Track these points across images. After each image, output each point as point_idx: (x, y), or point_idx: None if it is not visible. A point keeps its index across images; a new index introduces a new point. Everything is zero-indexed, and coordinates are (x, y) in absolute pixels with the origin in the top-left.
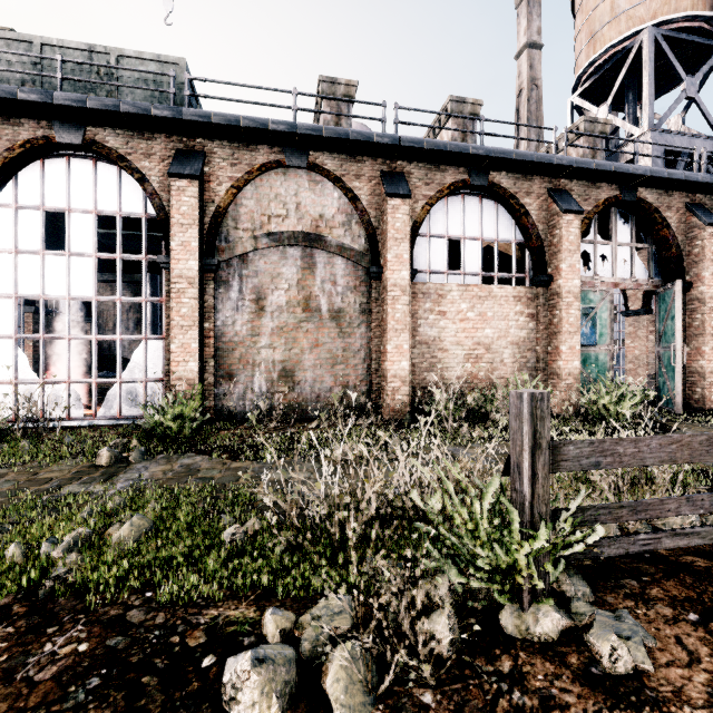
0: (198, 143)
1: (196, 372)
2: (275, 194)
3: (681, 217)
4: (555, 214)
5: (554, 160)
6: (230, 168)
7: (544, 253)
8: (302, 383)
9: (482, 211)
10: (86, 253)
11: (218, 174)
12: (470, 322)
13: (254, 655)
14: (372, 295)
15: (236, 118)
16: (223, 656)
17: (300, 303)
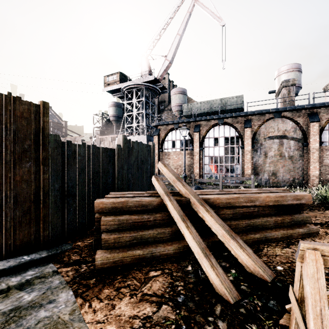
0: (249, 117)
1: (250, 173)
2: (270, 126)
3: None
4: None
5: None
6: (257, 122)
7: None
8: (279, 177)
9: None
10: (222, 146)
11: (254, 124)
12: None
13: None
14: (304, 151)
15: (261, 111)
16: None
17: (278, 154)
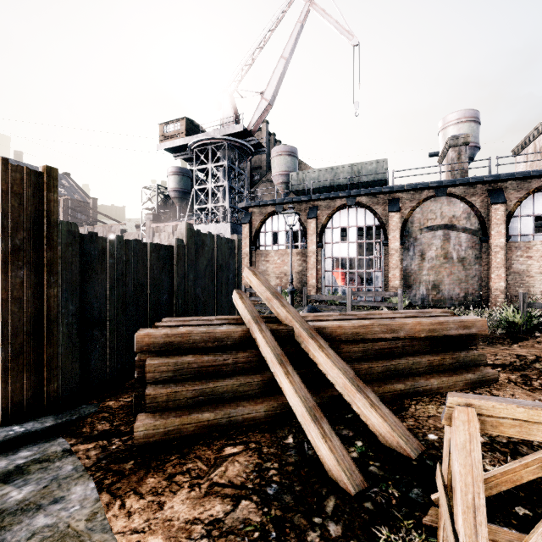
0: (396, 195)
1: (398, 285)
2: (430, 210)
3: None
4: None
5: None
6: (409, 203)
7: None
8: (443, 291)
9: None
10: (353, 241)
11: (405, 206)
12: None
13: None
14: (482, 250)
15: (415, 185)
16: None
17: (442, 255)
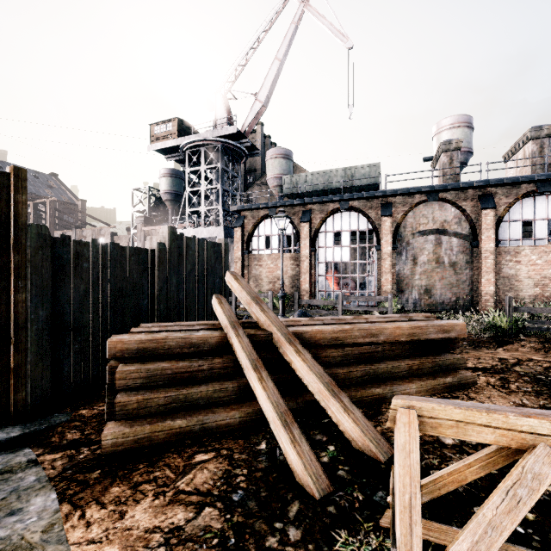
0: (389, 199)
1: (391, 289)
2: (422, 214)
3: None
4: None
5: None
6: (402, 207)
7: None
8: (435, 295)
9: (548, 203)
10: (347, 245)
11: (397, 210)
12: (538, 266)
13: None
14: (473, 255)
15: (407, 190)
16: None
17: (434, 260)
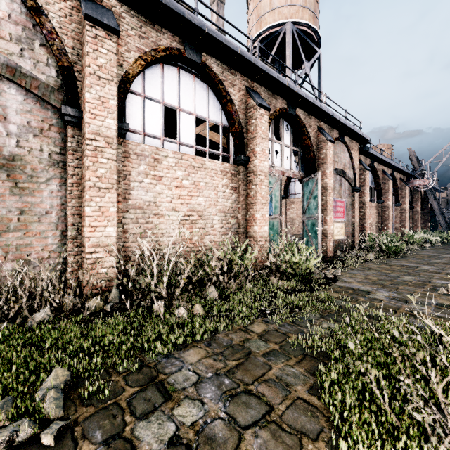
0: None
1: None
2: None
3: (315, 134)
4: (251, 107)
5: (252, 59)
6: None
7: (243, 138)
8: None
9: (196, 89)
10: None
11: None
12: (185, 189)
13: None
14: (68, 144)
15: None
16: None
17: None
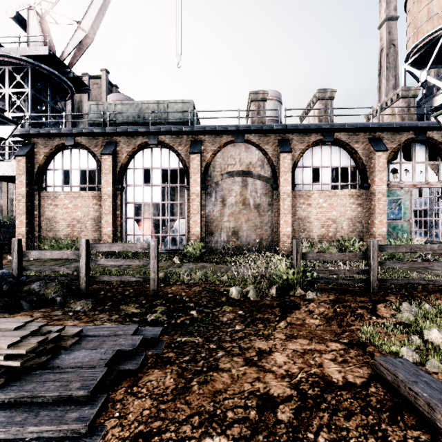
0: (199, 137)
1: (199, 232)
2: (230, 155)
3: None
4: (372, 152)
5: (369, 126)
6: (211, 146)
7: (366, 172)
8: (242, 237)
9: (331, 152)
10: (157, 185)
11: (207, 149)
12: (324, 208)
13: (235, 287)
14: (274, 197)
15: (215, 127)
16: (228, 292)
17: (241, 202)
